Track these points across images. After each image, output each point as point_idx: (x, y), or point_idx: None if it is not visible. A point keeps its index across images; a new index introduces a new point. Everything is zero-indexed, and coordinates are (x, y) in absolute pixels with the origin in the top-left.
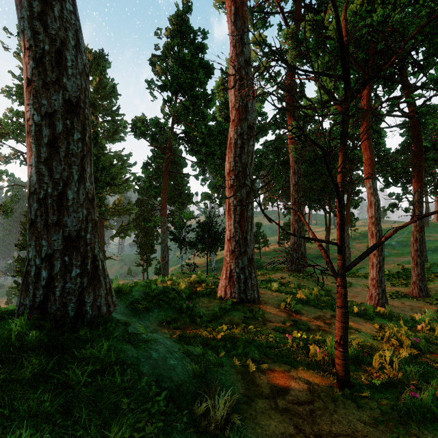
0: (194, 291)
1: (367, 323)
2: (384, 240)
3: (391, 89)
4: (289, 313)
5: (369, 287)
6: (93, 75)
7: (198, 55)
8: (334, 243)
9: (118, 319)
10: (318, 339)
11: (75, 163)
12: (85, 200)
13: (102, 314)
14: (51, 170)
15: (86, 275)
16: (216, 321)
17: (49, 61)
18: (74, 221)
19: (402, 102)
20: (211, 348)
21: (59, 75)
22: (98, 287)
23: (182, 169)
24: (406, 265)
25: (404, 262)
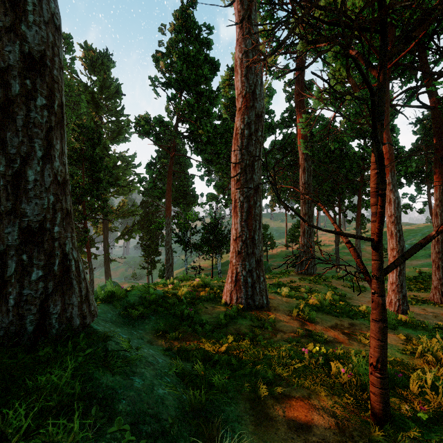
0: (197, 295)
1: (390, 333)
2: (436, 235)
3: (409, 79)
4: (302, 322)
5: (389, 292)
6: (97, 75)
7: (203, 51)
8: (368, 239)
9: (100, 331)
10: (338, 353)
11: (38, 136)
12: (52, 184)
13: (74, 328)
14: (4, 143)
15: (52, 278)
16: (220, 330)
17: (1, 0)
18: (36, 209)
19: (421, 93)
20: (214, 365)
21: (14, 20)
22: (69, 293)
23: (187, 169)
24: (423, 268)
25: (417, 265)
